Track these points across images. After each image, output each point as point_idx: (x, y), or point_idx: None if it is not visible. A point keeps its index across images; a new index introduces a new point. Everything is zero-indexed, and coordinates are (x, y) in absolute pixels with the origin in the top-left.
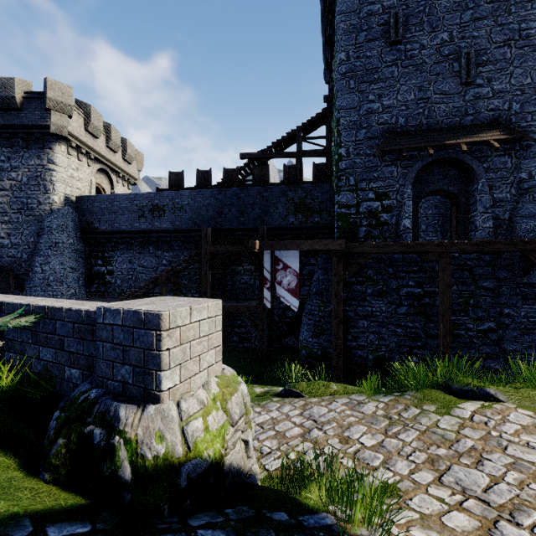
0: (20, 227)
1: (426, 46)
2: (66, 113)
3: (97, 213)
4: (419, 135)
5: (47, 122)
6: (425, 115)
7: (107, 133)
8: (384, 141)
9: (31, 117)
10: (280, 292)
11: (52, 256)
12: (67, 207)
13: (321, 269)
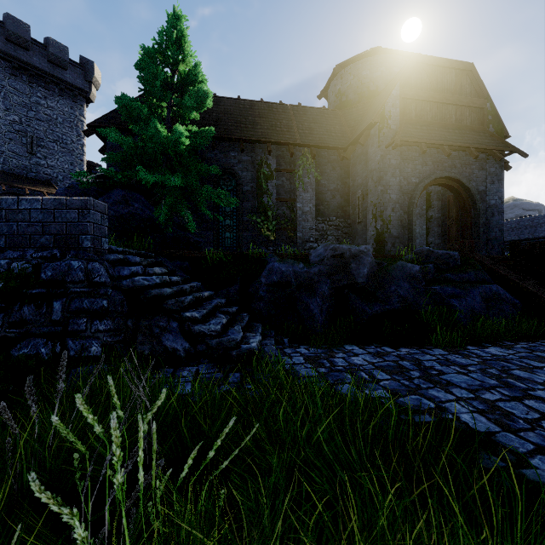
0: None
1: (2, 117)
2: None
3: None
4: None
5: None
6: (1, 162)
7: None
8: None
9: None
10: None
11: None
12: None
13: None
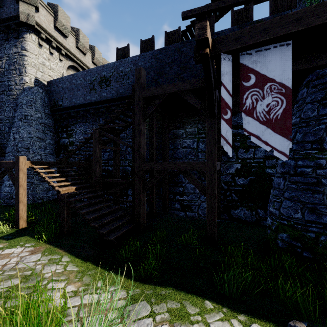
0: (4, 105)
1: None
2: (32, 4)
3: (61, 93)
4: None
5: (18, 13)
6: None
7: (76, 36)
8: None
9: (7, 11)
10: (250, 128)
11: (21, 127)
12: (37, 87)
13: (310, 102)
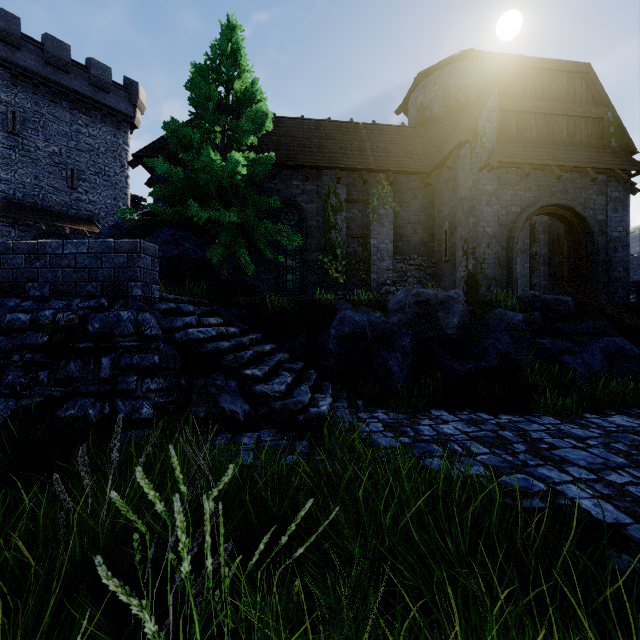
0: None
1: (42, 149)
2: None
3: None
4: (35, 211)
5: None
6: (40, 198)
7: None
8: (2, 208)
9: None
10: None
11: None
12: None
13: None
